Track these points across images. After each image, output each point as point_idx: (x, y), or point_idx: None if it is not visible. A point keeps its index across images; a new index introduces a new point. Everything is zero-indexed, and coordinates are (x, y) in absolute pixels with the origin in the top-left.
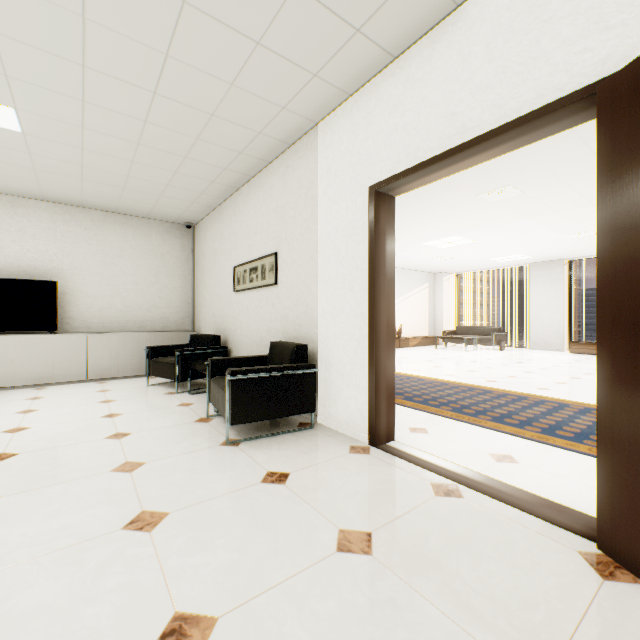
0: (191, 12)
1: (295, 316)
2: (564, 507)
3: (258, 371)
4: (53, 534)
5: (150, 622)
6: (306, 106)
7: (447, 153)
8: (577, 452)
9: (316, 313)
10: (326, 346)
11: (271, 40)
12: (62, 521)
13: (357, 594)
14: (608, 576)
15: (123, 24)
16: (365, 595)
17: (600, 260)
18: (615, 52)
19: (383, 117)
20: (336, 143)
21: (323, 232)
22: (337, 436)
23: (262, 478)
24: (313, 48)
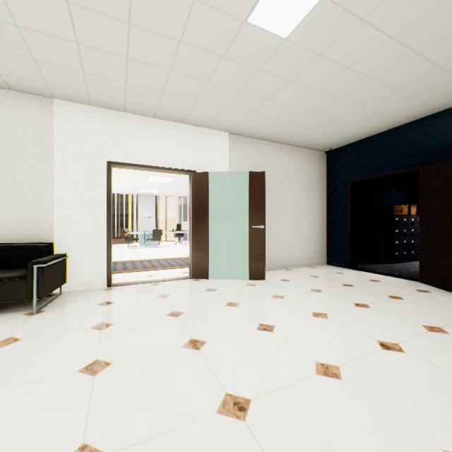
0: (73, 45)
1: (18, 223)
2: (179, 277)
3: (52, 260)
4: (80, 347)
5: (166, 318)
6: (62, 92)
7: (151, 166)
8: (161, 269)
9: (51, 221)
10: (64, 242)
11: (91, 76)
12: (66, 348)
13: (182, 297)
14: (198, 280)
15: (18, 3)
16: (183, 297)
17: (193, 212)
18: (194, 165)
19: (116, 132)
20: (76, 122)
21: (61, 170)
22: (85, 291)
23: (102, 305)
24: (103, 90)
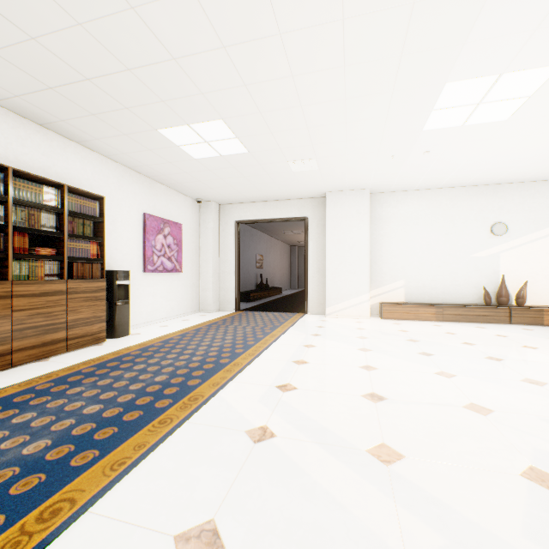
0: None
1: None
2: None
3: None
4: None
5: None
6: None
7: None
8: None
9: None
10: None
11: None
12: None
13: None
14: None
15: None
16: None
17: None
18: None
19: None
20: None
21: None
22: None
23: None
24: None
